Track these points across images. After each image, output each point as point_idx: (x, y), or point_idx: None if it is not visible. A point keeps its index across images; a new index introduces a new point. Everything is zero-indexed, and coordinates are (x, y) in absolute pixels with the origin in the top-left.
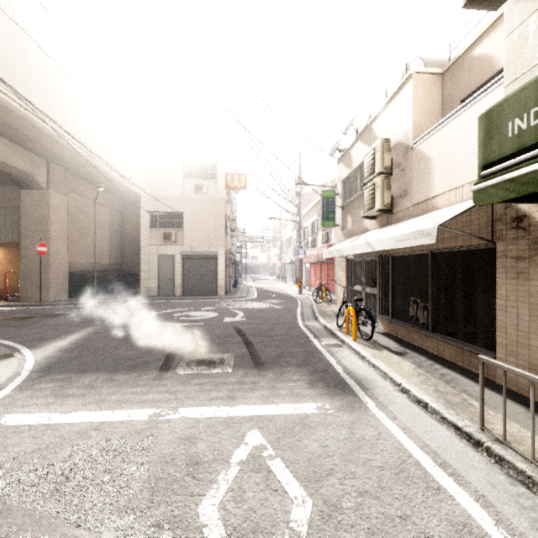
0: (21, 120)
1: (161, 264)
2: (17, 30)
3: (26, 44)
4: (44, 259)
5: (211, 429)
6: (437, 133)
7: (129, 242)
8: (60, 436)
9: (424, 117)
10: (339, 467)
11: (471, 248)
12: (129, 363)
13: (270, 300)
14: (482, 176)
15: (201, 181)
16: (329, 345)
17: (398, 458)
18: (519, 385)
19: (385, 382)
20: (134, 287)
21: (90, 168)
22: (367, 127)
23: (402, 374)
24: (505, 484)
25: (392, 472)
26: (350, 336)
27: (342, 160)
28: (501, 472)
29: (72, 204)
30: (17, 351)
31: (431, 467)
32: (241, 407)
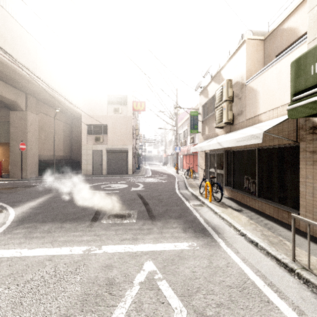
0: (9, 69)
1: (94, 155)
2: (6, 15)
3: (12, 23)
4: (24, 152)
5: (122, 260)
6: (261, 75)
7: (75, 142)
8: (26, 265)
9: (253, 66)
10: (203, 286)
11: (283, 146)
12: (73, 216)
13: (159, 177)
14: (294, 100)
15: (118, 106)
16: (195, 205)
17: (241, 280)
18: (314, 231)
19: (230, 228)
20: (78, 169)
21: (51, 98)
22: (218, 73)
23: (240, 224)
24: (311, 298)
25: (238, 289)
26: (207, 199)
27: (202, 93)
28: (308, 289)
29: (41, 120)
30: (4, 209)
31: (262, 286)
32: (141, 245)
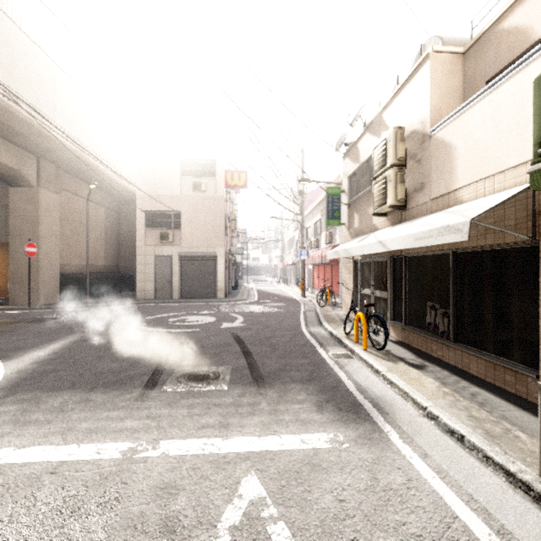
0: (5, 112)
1: (158, 265)
2: None
3: (10, 29)
4: (34, 260)
5: (197, 472)
6: (461, 116)
7: (125, 243)
8: (4, 484)
9: (444, 101)
10: (363, 537)
11: (504, 247)
12: (111, 378)
13: (271, 303)
14: None
15: (199, 179)
16: (337, 356)
17: (439, 520)
18: None
19: (406, 403)
20: (131, 289)
21: (83, 165)
22: (377, 117)
23: (425, 394)
24: None
25: None
26: (359, 345)
27: (348, 154)
28: None
29: (65, 203)
30: None
31: (487, 537)
32: (236, 439)
